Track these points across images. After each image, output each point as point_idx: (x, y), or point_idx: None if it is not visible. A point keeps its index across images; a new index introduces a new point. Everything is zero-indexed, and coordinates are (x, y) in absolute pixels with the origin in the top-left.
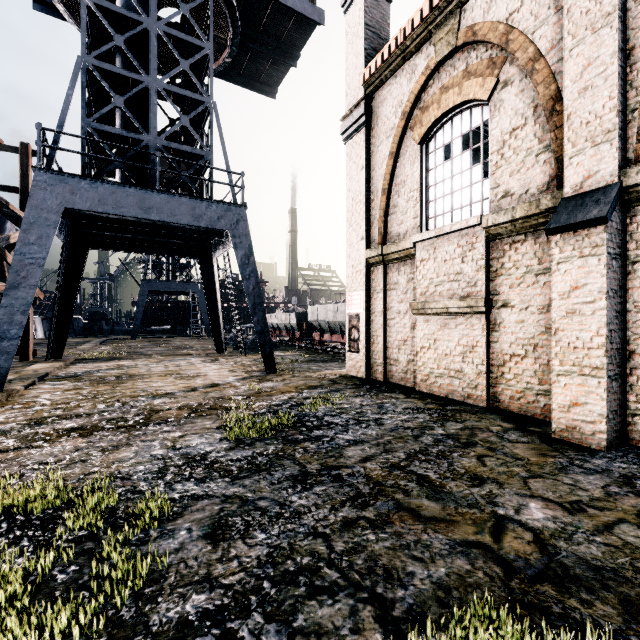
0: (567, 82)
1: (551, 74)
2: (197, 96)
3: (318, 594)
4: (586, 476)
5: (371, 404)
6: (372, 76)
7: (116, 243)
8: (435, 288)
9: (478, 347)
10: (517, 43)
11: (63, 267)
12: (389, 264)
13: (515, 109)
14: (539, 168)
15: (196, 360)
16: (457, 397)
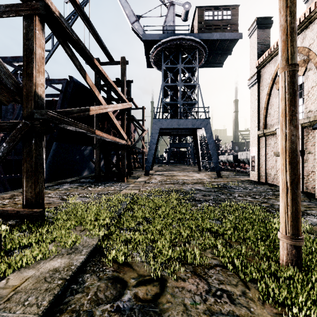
0: None
1: None
2: (193, 84)
3: (220, 201)
4: (308, 203)
5: (252, 186)
6: (259, 64)
7: (167, 133)
8: None
9: None
10: (312, 56)
11: None
12: (267, 136)
13: (312, 79)
14: None
15: (192, 172)
16: None
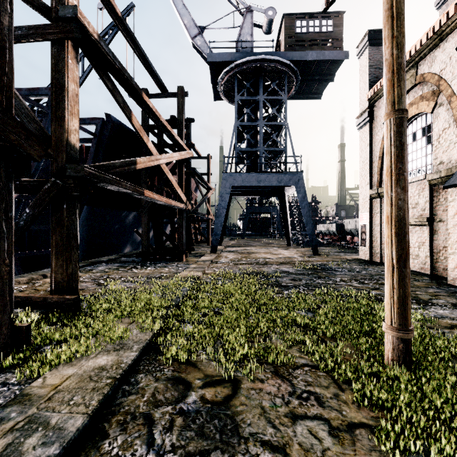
0: None
1: None
2: (279, 123)
3: (315, 287)
4: (435, 289)
5: (361, 268)
6: (372, 96)
7: (242, 193)
8: None
9: (425, 243)
10: (443, 86)
11: None
12: (383, 197)
13: (444, 118)
14: (455, 150)
15: (277, 248)
16: (416, 269)
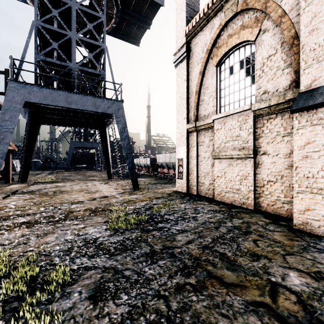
0: (302, 27)
1: (291, 24)
2: (97, 43)
3: None
4: (319, 254)
5: (190, 208)
6: (190, 31)
7: (55, 121)
8: (225, 144)
9: (249, 176)
10: (271, 8)
11: (27, 134)
12: (199, 132)
13: (270, 45)
14: (284, 77)
15: (97, 183)
16: (237, 204)
